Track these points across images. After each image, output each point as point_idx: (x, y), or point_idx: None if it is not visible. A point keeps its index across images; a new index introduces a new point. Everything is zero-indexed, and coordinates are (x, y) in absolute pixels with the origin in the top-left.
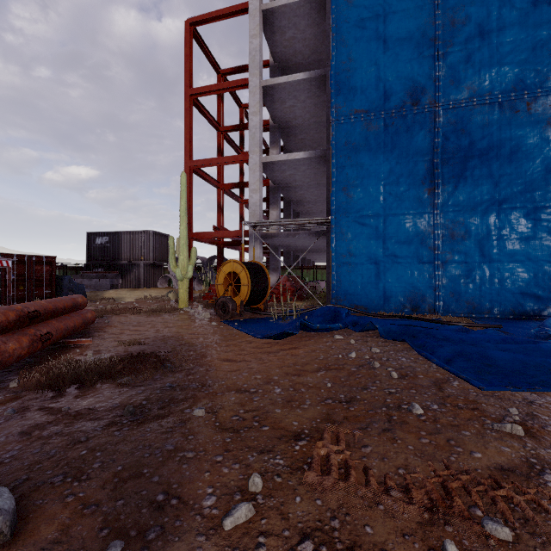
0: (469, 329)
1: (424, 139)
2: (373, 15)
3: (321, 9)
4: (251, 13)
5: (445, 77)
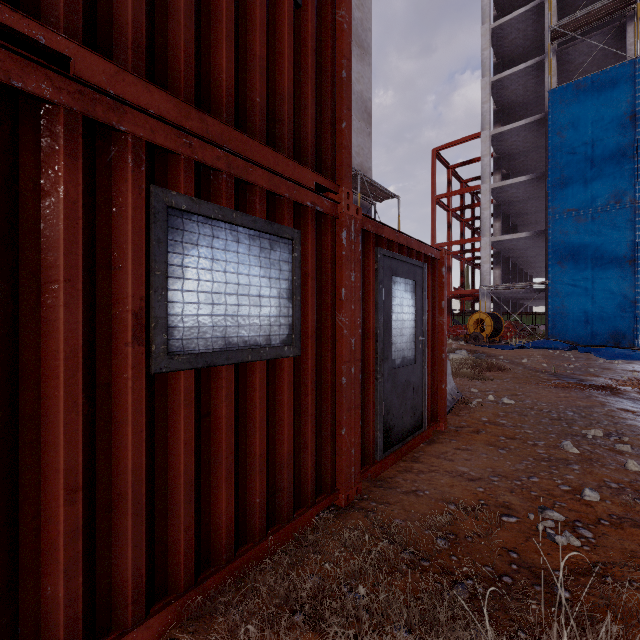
0: None
1: (626, 226)
2: (582, 145)
3: (540, 124)
4: (483, 140)
5: None
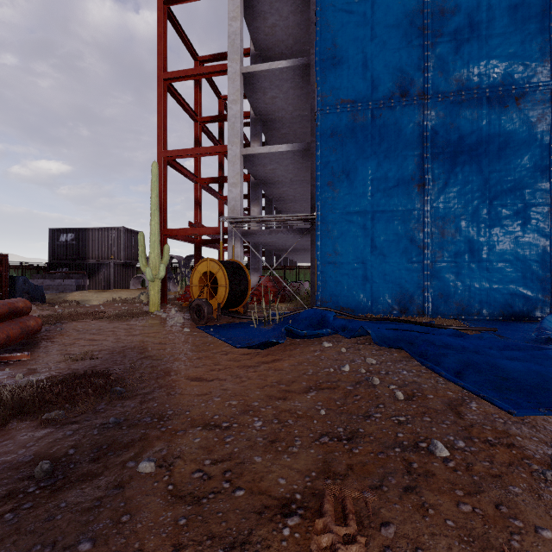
0: (465, 333)
1: (413, 133)
2: (360, 0)
3: None
4: None
5: (434, 68)
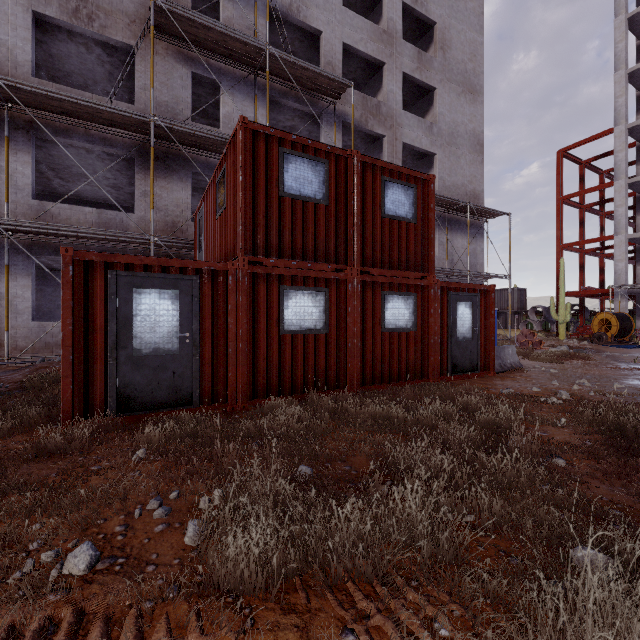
0: None
1: None
2: None
3: None
4: (617, 135)
5: None
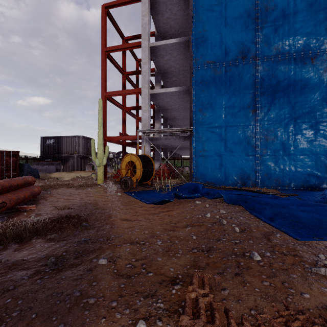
0: (279, 197)
1: (249, 80)
2: (218, 3)
3: (186, 0)
4: (143, 1)
5: (262, 41)
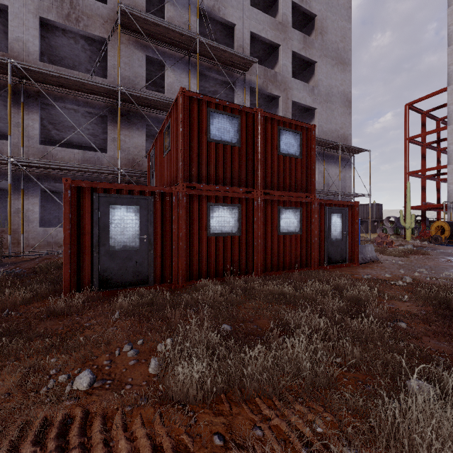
0: None
1: None
2: None
3: None
4: (449, 93)
5: None
